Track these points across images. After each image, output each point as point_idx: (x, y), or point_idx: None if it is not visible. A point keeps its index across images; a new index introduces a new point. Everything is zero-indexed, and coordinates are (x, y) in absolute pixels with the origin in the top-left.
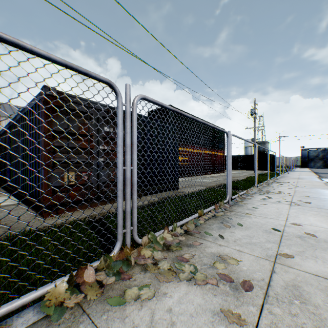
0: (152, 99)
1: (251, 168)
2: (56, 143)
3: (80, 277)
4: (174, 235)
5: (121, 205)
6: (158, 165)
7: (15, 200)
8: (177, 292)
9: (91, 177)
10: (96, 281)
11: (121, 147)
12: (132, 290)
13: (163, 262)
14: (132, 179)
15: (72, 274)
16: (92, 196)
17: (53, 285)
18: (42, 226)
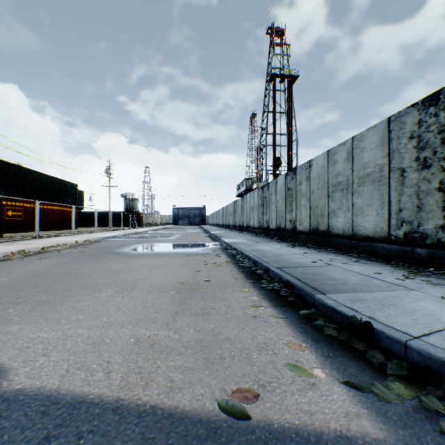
0: None
1: (116, 225)
2: None
3: None
4: None
5: None
6: None
7: None
8: None
9: None
10: None
11: None
12: None
13: None
14: None
15: None
16: None
17: None
18: None
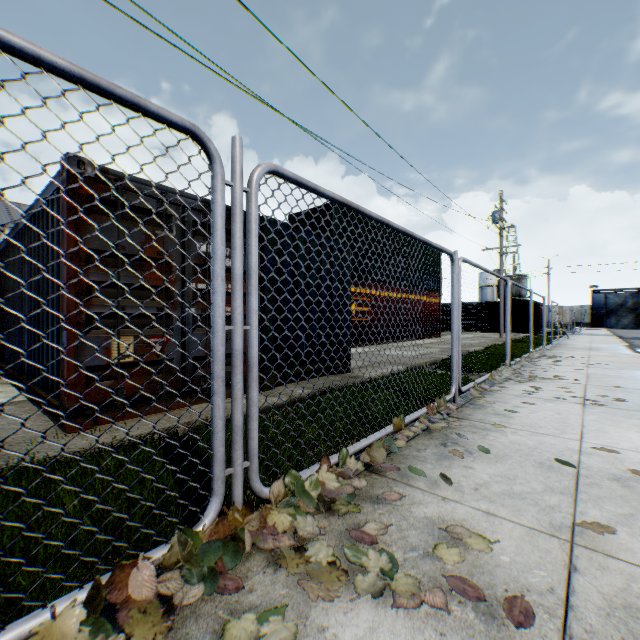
0: (293, 175)
1: (494, 328)
2: (93, 275)
3: (119, 589)
4: (342, 475)
5: (222, 412)
6: (308, 322)
7: (16, 393)
8: (350, 625)
9: (169, 347)
10: (157, 596)
11: (221, 280)
12: (242, 623)
13: (317, 545)
14: (248, 352)
15: (97, 583)
16: (171, 386)
17: (47, 614)
18: (59, 452)
